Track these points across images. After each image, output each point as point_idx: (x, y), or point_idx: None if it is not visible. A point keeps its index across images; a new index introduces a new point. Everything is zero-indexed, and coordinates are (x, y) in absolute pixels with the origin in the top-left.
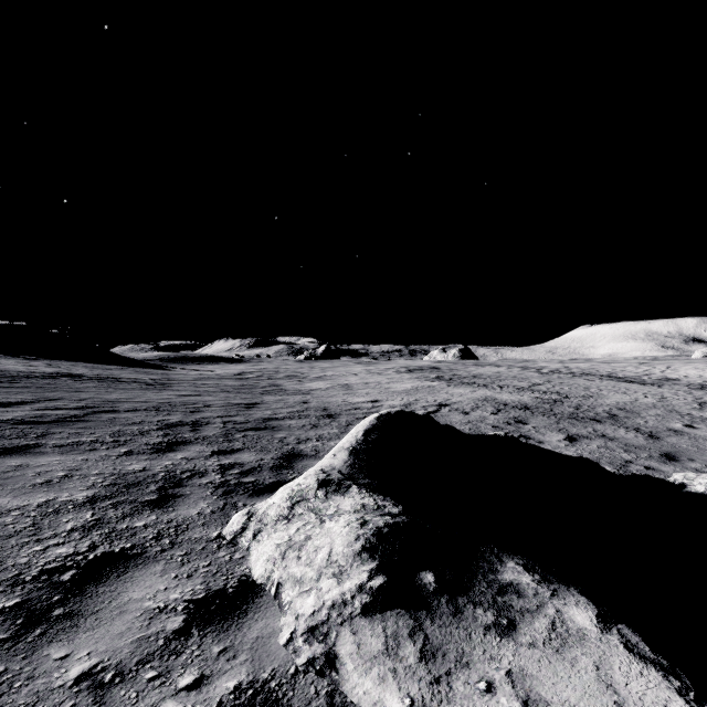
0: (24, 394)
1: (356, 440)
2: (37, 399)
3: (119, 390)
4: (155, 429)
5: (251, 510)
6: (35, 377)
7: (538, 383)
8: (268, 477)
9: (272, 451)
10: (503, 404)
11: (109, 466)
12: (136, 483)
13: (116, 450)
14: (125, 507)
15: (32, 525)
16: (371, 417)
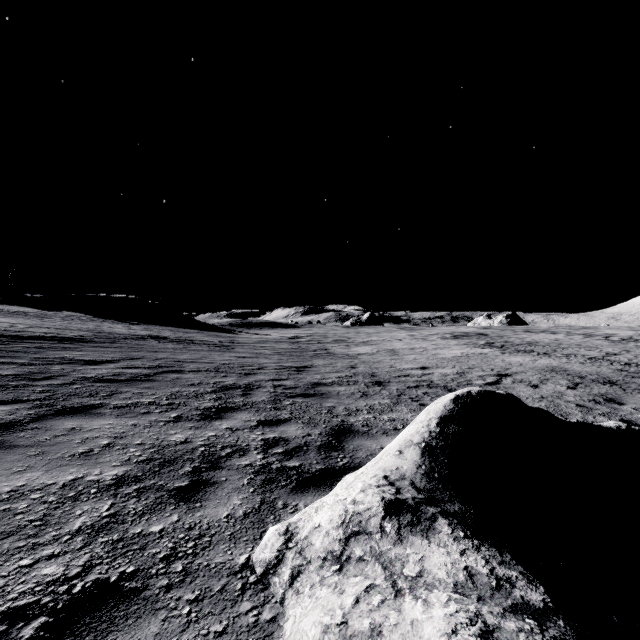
0: (116, 354)
1: (428, 431)
2: (123, 358)
3: (191, 351)
4: (209, 391)
5: (289, 528)
6: (131, 338)
7: (613, 353)
8: (315, 462)
9: (320, 424)
10: (578, 377)
11: (153, 435)
12: (172, 460)
13: (167, 414)
14: (149, 497)
15: (41, 517)
16: (445, 398)
